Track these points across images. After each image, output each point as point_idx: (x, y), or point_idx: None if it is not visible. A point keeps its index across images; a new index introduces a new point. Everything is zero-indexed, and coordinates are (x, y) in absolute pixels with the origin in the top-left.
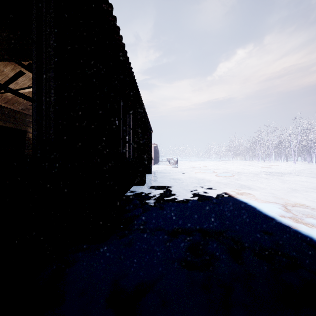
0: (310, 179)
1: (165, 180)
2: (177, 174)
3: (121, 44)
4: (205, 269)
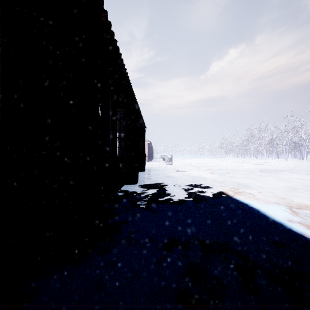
0: (306, 176)
1: (159, 178)
2: (171, 171)
3: (107, 23)
4: (210, 306)
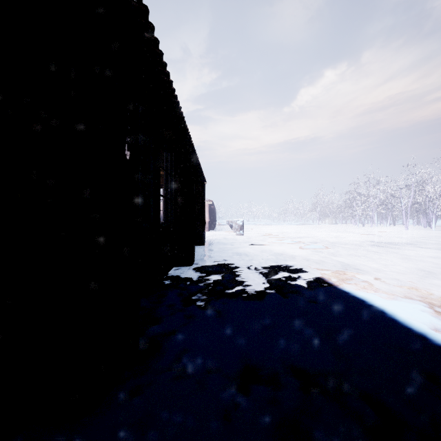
0: (440, 253)
1: (225, 257)
2: (242, 246)
3: (142, 9)
4: None
